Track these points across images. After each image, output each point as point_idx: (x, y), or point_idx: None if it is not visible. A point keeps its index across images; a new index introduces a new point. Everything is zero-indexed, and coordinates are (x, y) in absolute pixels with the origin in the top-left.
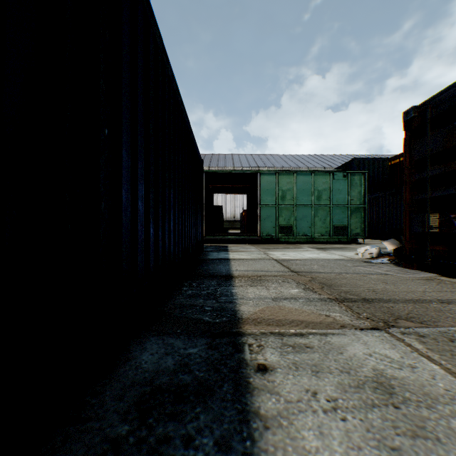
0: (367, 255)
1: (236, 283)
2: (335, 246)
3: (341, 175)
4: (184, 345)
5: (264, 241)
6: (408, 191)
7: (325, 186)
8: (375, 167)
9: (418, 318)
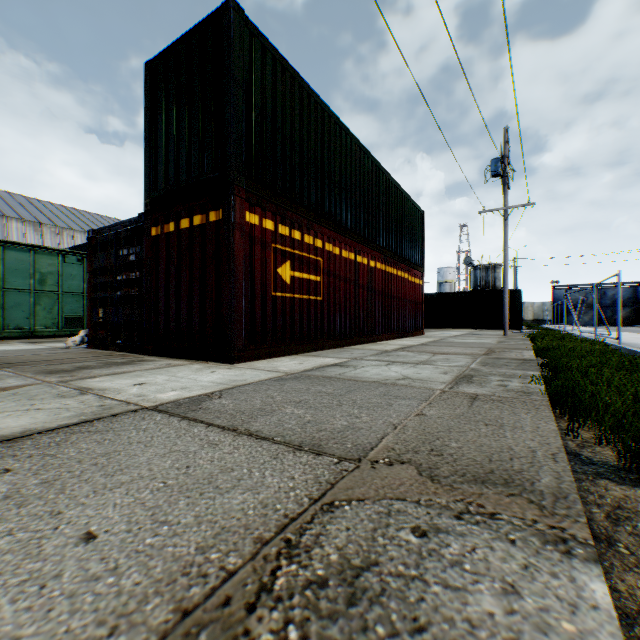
0: (72, 343)
1: None
2: (63, 339)
3: (76, 259)
4: None
5: None
6: (92, 291)
7: (54, 269)
8: None
9: (34, 364)
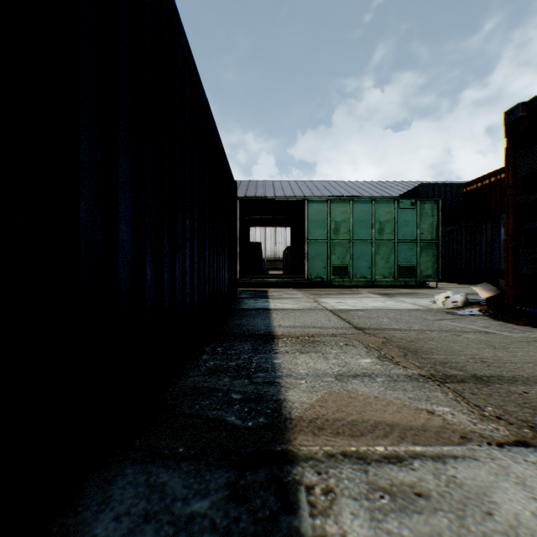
0: (449, 304)
1: (280, 348)
2: (401, 291)
3: (408, 203)
4: (184, 490)
5: (313, 285)
6: (511, 218)
7: (389, 216)
8: (447, 195)
9: None
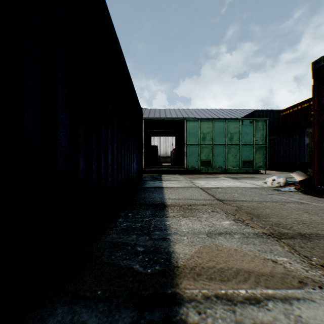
0: (275, 184)
1: (169, 213)
2: (244, 175)
3: (248, 122)
4: None
5: (189, 172)
6: (316, 130)
7: (236, 130)
8: (271, 117)
9: None
